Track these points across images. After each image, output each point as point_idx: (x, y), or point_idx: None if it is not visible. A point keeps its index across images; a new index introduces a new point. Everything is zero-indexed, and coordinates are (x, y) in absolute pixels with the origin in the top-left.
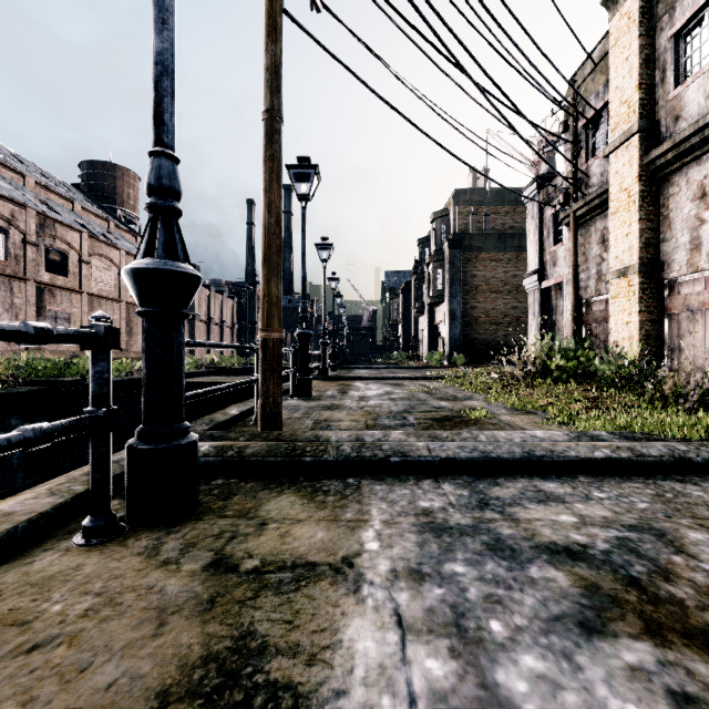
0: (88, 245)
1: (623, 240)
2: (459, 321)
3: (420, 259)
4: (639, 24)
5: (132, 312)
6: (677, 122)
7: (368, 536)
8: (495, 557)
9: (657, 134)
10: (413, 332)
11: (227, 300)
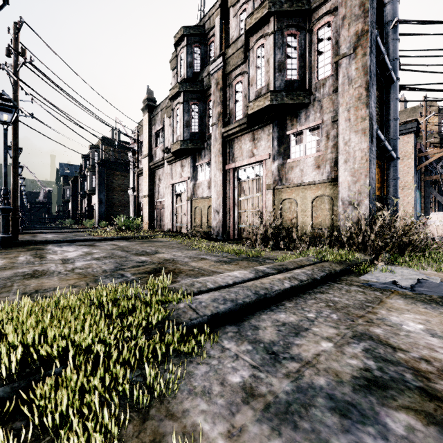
0: None
1: (145, 187)
2: (104, 204)
3: (83, 166)
4: (148, 125)
5: None
6: (156, 157)
7: (49, 246)
8: (68, 245)
9: (153, 158)
10: (79, 208)
11: None
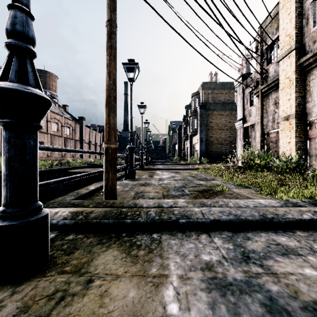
0: None
1: (286, 102)
2: (204, 143)
3: (186, 115)
4: None
5: (53, 139)
6: (315, 43)
7: (169, 295)
8: None
9: (304, 50)
10: (183, 148)
11: (98, 133)
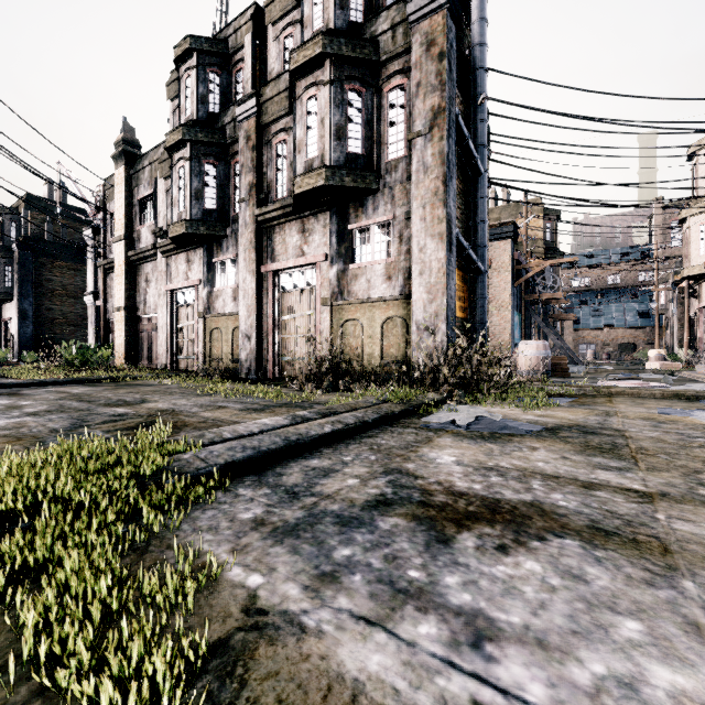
0: None
1: (120, 292)
2: (31, 321)
3: None
4: (125, 185)
5: None
6: (140, 242)
7: None
8: None
9: (135, 243)
10: None
11: None
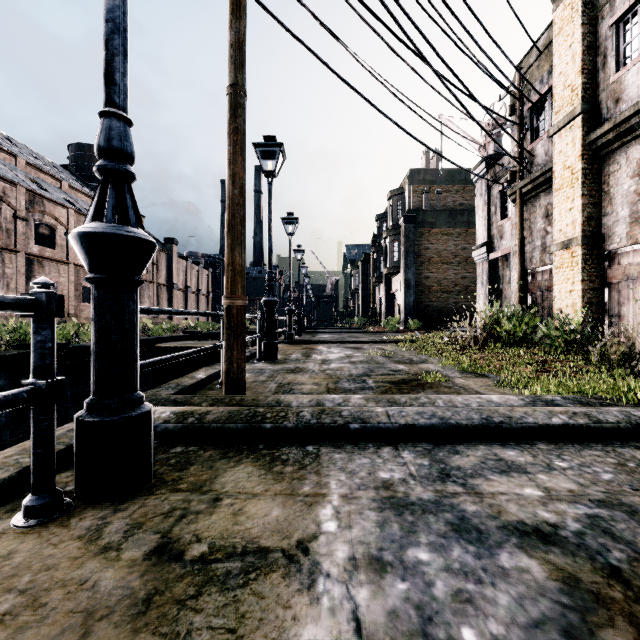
0: (74, 220)
1: (566, 215)
2: (413, 290)
3: (378, 234)
4: (582, 14)
5: None
6: (617, 104)
7: (325, 514)
8: (461, 541)
9: (598, 116)
10: (372, 300)
11: (203, 271)
